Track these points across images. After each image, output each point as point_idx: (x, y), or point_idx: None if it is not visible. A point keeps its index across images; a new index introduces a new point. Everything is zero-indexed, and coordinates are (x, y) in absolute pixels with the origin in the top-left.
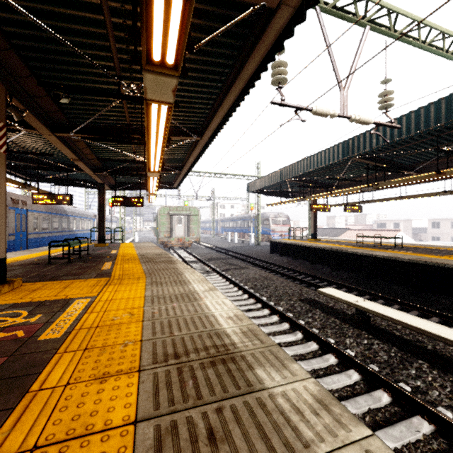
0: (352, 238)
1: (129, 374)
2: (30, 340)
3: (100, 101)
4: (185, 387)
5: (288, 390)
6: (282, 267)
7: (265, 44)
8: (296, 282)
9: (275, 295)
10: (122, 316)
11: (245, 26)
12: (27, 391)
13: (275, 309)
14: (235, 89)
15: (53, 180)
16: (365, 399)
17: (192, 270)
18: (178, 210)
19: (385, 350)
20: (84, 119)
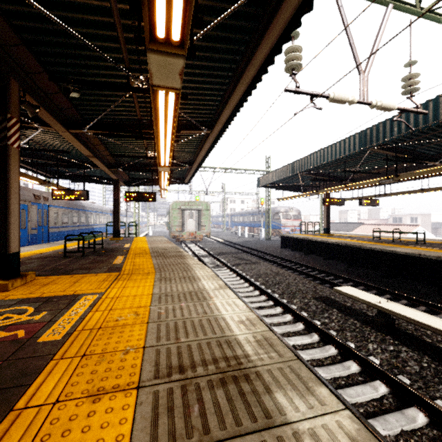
0: (366, 232)
1: (127, 391)
2: (29, 341)
3: (111, 96)
4: (189, 414)
5: (317, 427)
6: (294, 263)
7: (279, 22)
8: (310, 278)
9: (288, 292)
10: (126, 316)
11: (257, 5)
12: (11, 409)
13: (288, 308)
14: (246, 77)
15: (72, 177)
16: (396, 418)
17: (202, 266)
18: (189, 205)
19: (415, 359)
20: (97, 116)
